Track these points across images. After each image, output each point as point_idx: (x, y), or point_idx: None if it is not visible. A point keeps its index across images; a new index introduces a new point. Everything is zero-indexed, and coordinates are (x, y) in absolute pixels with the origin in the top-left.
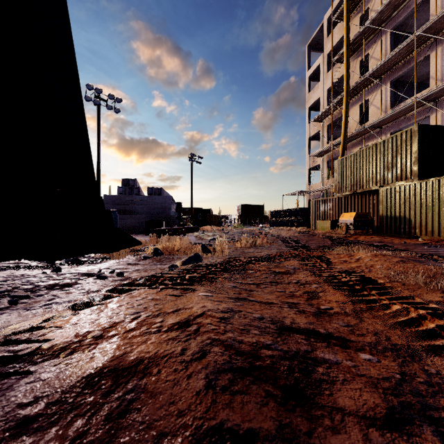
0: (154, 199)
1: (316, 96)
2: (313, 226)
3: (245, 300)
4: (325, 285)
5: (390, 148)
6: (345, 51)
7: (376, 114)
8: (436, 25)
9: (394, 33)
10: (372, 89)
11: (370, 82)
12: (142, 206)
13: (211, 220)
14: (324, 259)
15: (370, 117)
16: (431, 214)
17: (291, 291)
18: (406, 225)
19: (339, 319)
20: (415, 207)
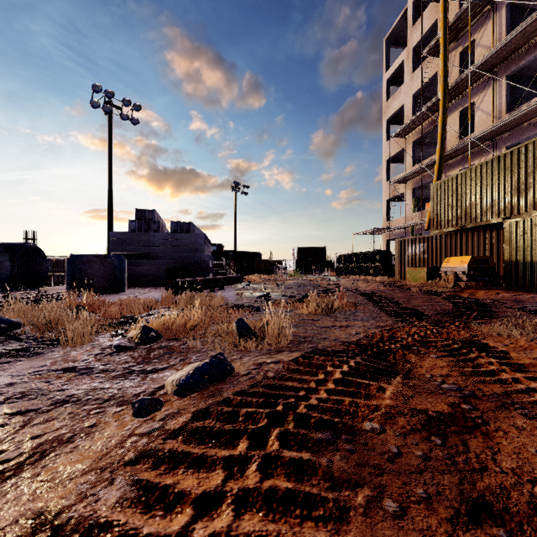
0: (180, 238)
1: (397, 104)
2: (399, 275)
3: None
4: None
5: (523, 161)
6: (441, 37)
7: (485, 122)
8: None
9: (511, 10)
10: (478, 89)
11: (476, 79)
12: (163, 247)
13: (260, 266)
14: (499, 354)
15: (475, 127)
16: None
17: None
18: None
19: None
20: None
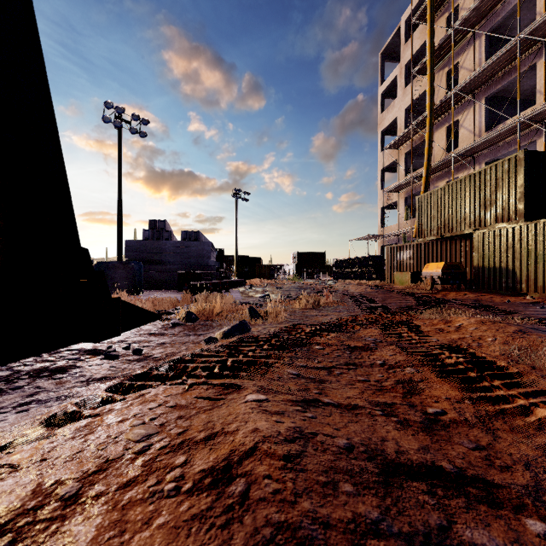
0: (189, 245)
1: (391, 117)
2: (389, 279)
3: (317, 405)
4: (424, 369)
5: (488, 180)
6: (428, 60)
7: (467, 138)
8: (545, 25)
9: (490, 37)
10: (462, 108)
11: (459, 99)
12: (174, 254)
13: (260, 271)
14: (412, 326)
15: (459, 143)
16: (542, 265)
17: (377, 379)
18: (509, 279)
19: (461, 434)
20: (521, 256)
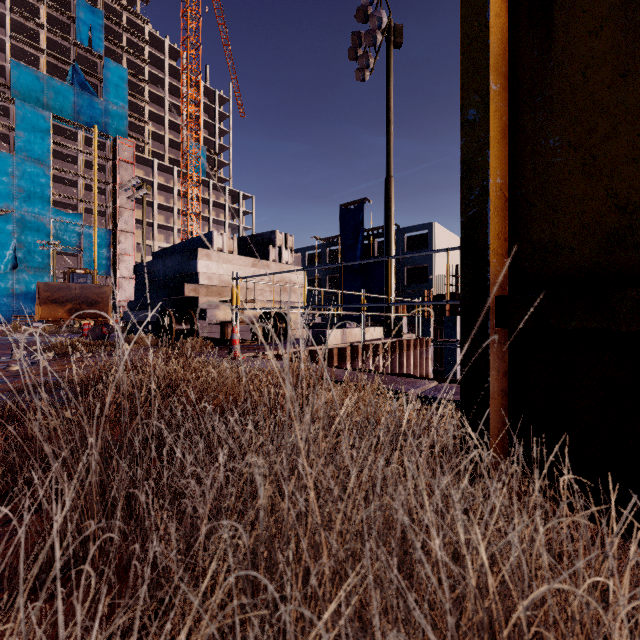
0: None
1: None
2: None
3: None
4: None
5: None
6: None
7: None
8: None
9: None
10: None
11: None
12: None
13: None
14: None
15: None
16: None
17: None
18: None
19: None
20: None
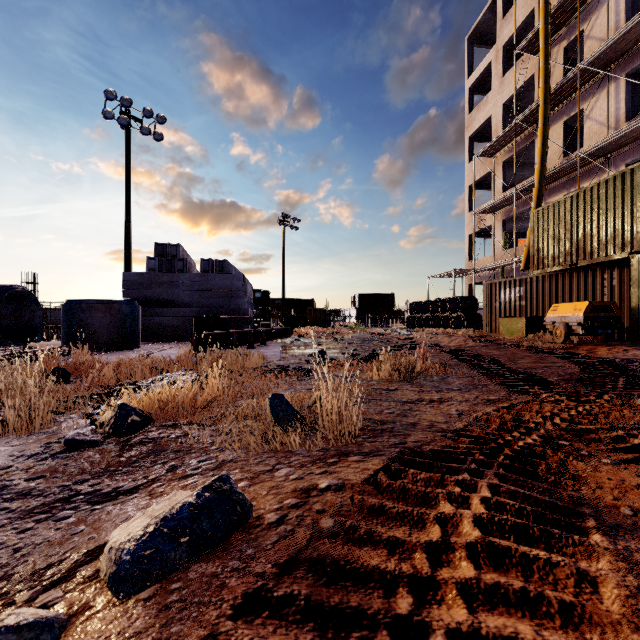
0: (211, 280)
1: (482, 117)
2: (488, 327)
3: None
4: None
5: None
6: (541, 28)
7: (597, 133)
8: None
9: None
10: (588, 93)
11: (586, 80)
12: (191, 292)
13: (313, 317)
14: None
15: (584, 141)
16: None
17: None
18: None
19: None
20: None
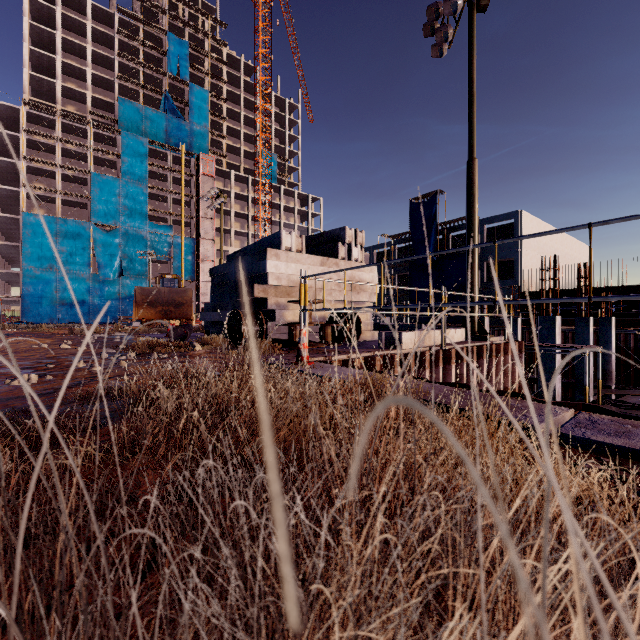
0: None
1: None
2: None
3: None
4: None
5: None
6: None
7: None
8: None
9: None
10: None
11: None
12: None
13: None
14: None
15: None
16: None
17: None
18: None
19: None
20: None
